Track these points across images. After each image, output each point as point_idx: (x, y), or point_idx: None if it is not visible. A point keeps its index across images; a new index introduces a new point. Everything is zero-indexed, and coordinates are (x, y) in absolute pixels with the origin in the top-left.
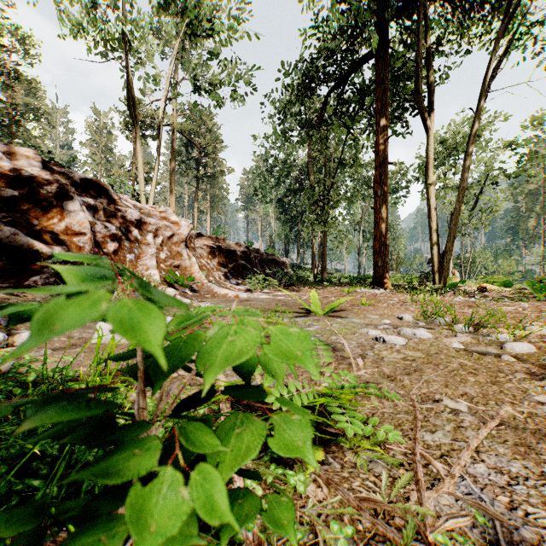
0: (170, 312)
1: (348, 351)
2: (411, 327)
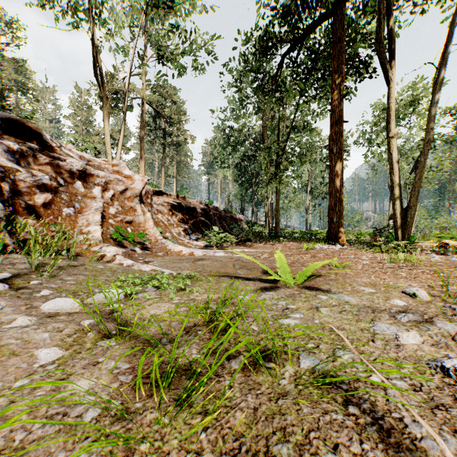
0: None
1: None
2: (453, 318)
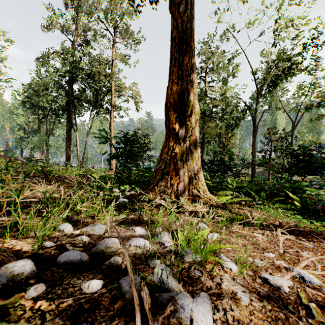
0: None
1: None
2: None
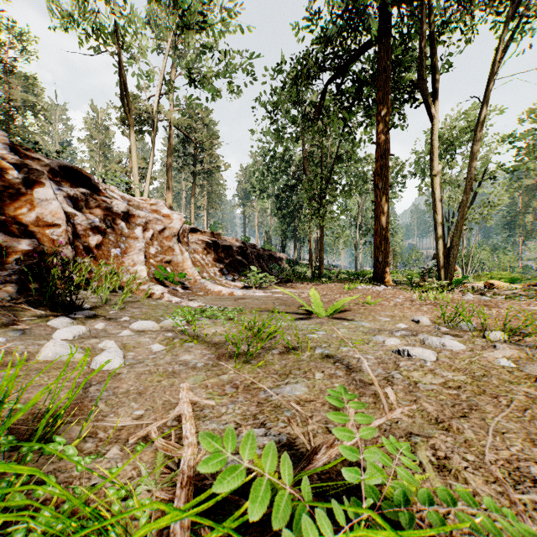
0: None
1: (371, 375)
2: (434, 333)
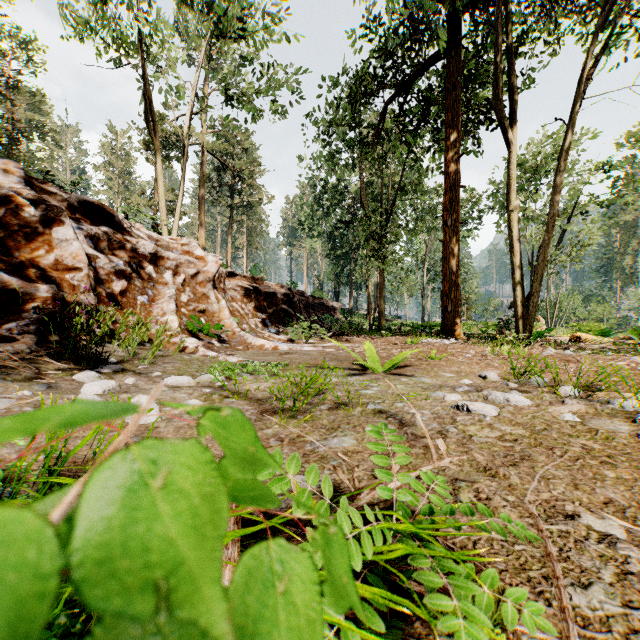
0: None
1: (423, 427)
2: (500, 389)
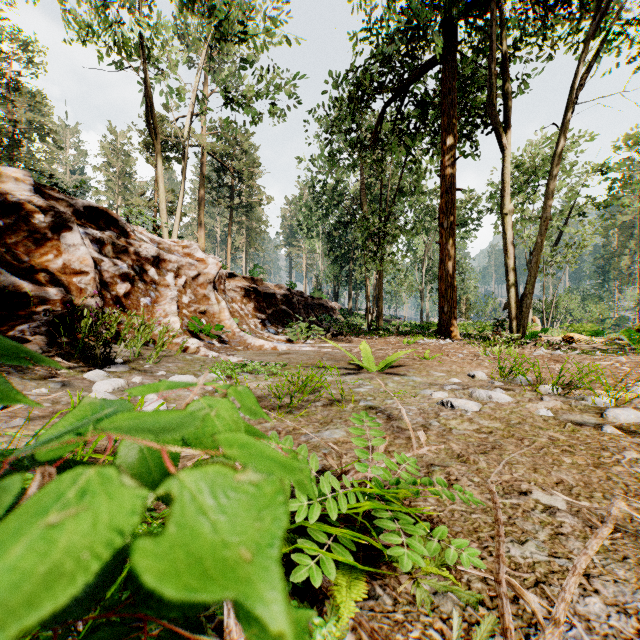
0: (42, 406)
1: (407, 421)
2: (485, 387)
